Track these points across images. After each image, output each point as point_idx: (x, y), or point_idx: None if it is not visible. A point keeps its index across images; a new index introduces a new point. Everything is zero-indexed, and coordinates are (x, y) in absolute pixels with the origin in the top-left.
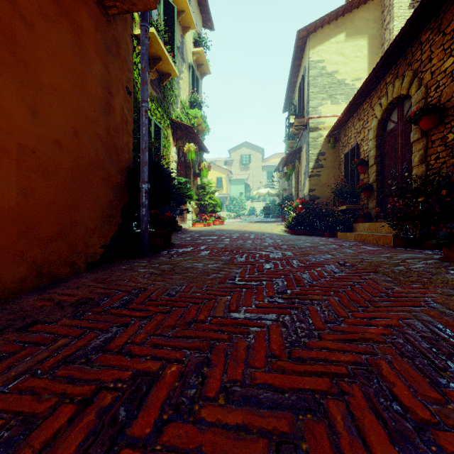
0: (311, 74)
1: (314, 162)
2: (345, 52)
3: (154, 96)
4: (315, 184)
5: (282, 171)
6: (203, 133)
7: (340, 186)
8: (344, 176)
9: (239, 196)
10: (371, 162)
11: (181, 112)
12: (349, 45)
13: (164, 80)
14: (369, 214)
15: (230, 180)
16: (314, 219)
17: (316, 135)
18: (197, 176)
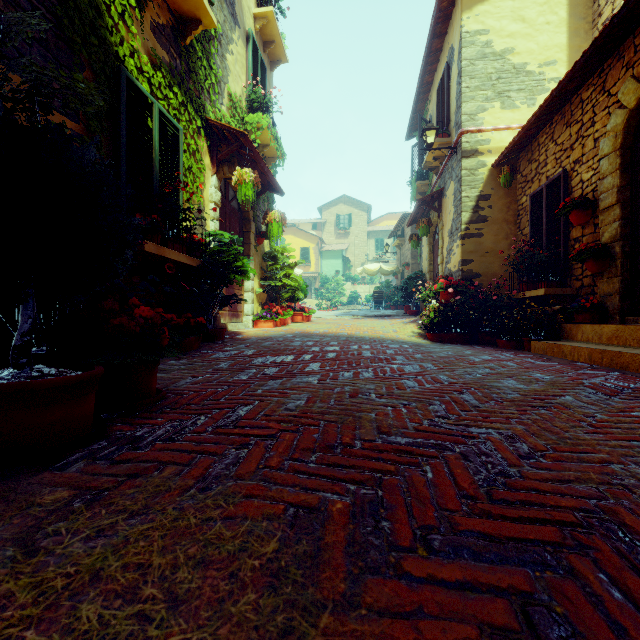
0: (466, 56)
1: (471, 212)
2: (527, 14)
3: (164, 61)
4: (472, 251)
5: (402, 236)
6: (274, 163)
7: (525, 254)
8: (530, 235)
9: (334, 275)
10: (607, 200)
11: (231, 114)
12: (534, 2)
13: (187, 33)
14: (602, 306)
15: (322, 252)
16: (475, 314)
17: (473, 163)
18: (263, 236)
